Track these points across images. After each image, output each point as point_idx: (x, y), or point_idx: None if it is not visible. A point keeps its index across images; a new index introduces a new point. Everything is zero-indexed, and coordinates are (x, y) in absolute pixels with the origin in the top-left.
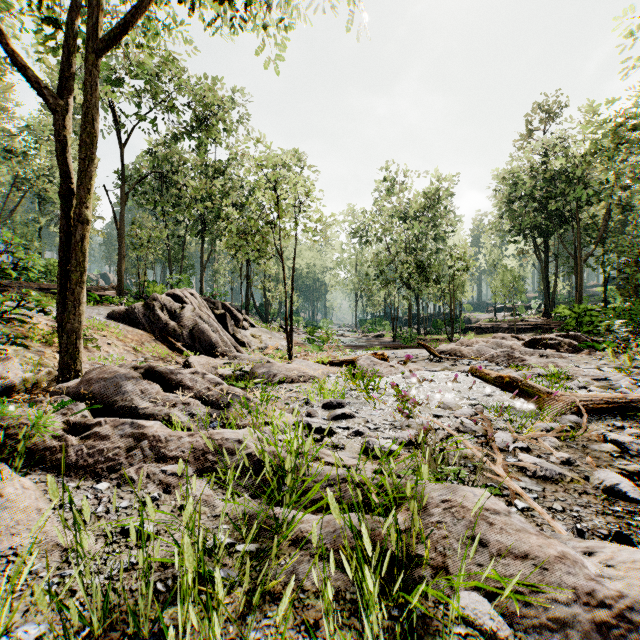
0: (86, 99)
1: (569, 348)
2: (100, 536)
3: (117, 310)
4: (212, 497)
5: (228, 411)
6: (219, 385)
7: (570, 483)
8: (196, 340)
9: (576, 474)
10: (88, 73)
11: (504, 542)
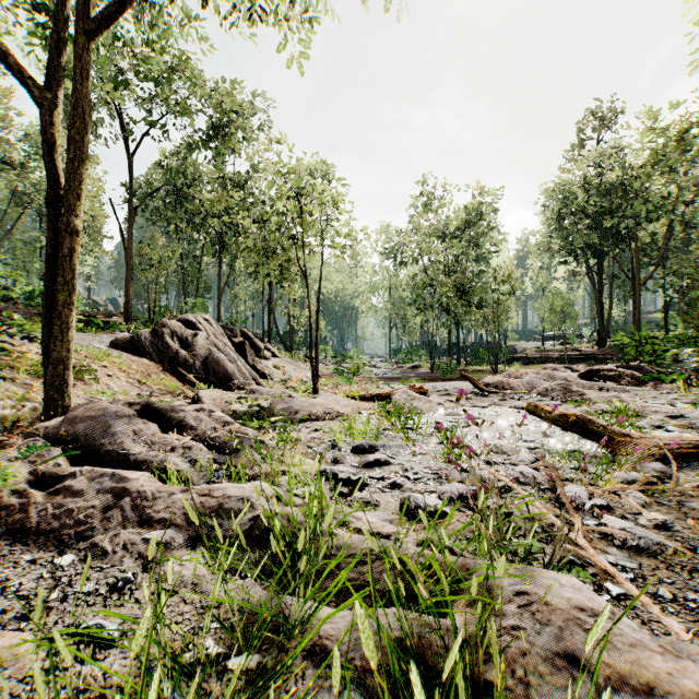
0: (75, 89)
1: (631, 380)
2: (44, 640)
3: (121, 337)
4: (204, 578)
5: (237, 457)
6: (228, 425)
7: (672, 556)
8: (210, 371)
9: (677, 543)
10: (78, 59)
11: (614, 664)
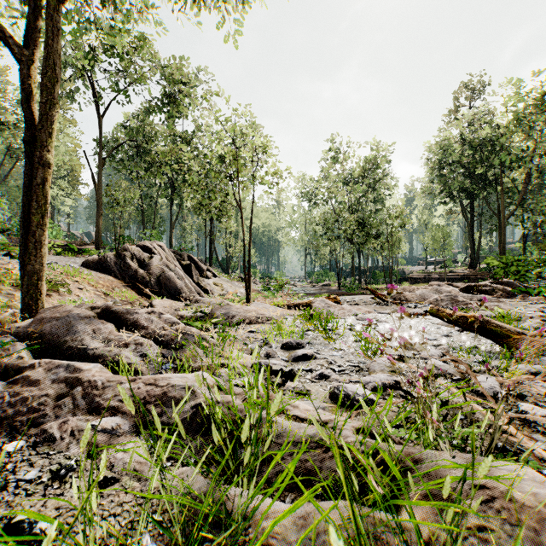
0: (47, 44)
1: (503, 294)
2: None
3: (91, 259)
4: (146, 466)
5: (182, 352)
6: (175, 325)
7: None
8: (163, 286)
9: None
10: (49, 18)
11: None
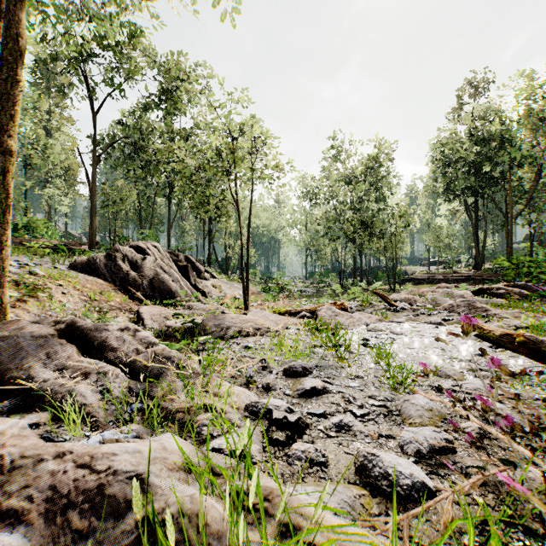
0: (9, 11)
1: (519, 297)
2: None
3: (79, 260)
4: None
5: (156, 385)
6: (153, 345)
7: None
8: (156, 289)
9: None
10: None
11: None
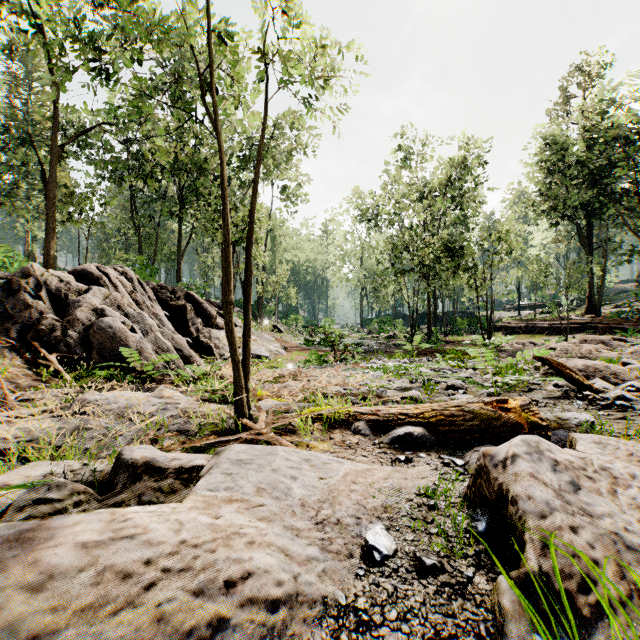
0: None
1: None
2: None
3: None
4: None
5: None
6: None
7: None
8: (94, 348)
9: None
10: None
11: None
